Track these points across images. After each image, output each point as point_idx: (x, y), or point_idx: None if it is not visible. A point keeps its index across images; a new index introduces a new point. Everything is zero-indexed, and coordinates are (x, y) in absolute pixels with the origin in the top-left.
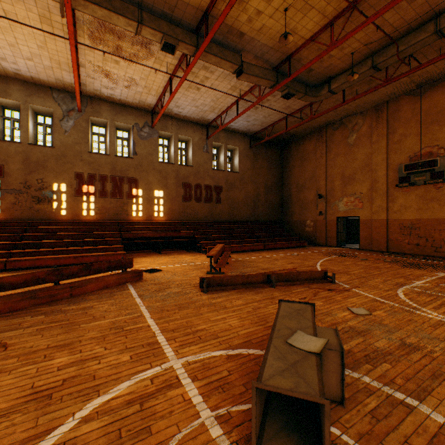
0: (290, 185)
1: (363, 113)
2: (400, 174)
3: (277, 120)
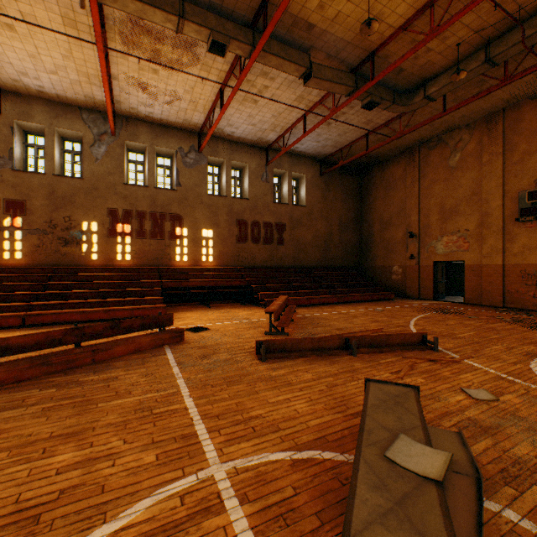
0: (371, 222)
1: (470, 126)
2: (522, 204)
3: (355, 139)
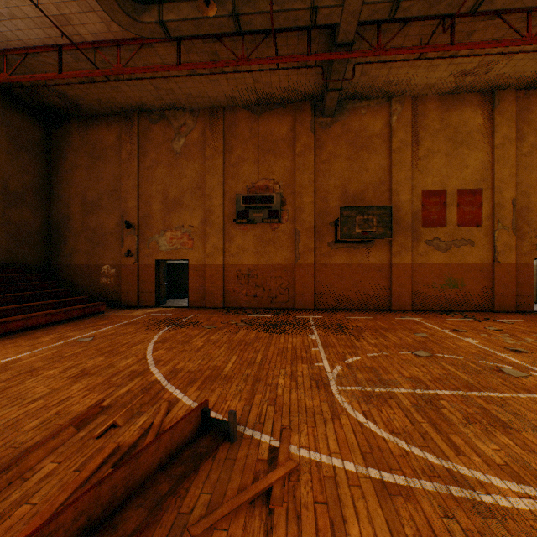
0: (68, 200)
1: (195, 113)
2: (239, 206)
3: (38, 45)
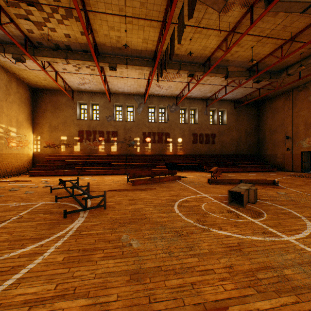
0: (264, 130)
1: None
2: None
3: (253, 91)
